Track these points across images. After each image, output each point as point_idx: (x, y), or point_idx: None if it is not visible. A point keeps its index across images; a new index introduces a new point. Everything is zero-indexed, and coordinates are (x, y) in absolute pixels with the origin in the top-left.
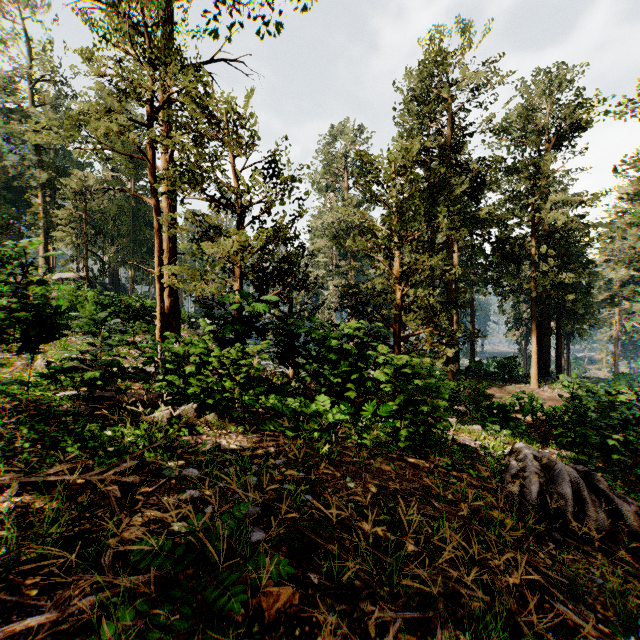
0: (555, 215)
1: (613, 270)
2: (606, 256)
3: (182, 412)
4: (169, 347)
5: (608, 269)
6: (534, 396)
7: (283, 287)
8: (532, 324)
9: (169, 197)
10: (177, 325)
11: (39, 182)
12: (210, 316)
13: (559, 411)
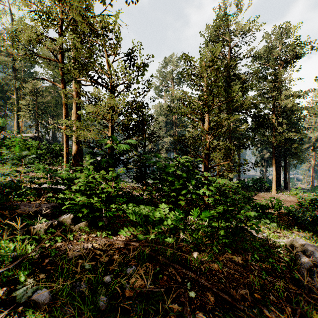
0: (286, 101)
1: (311, 132)
2: (307, 125)
3: (62, 221)
4: (57, 173)
5: (309, 132)
6: (280, 200)
7: (138, 136)
8: (273, 160)
9: (76, 89)
10: (81, 160)
11: (14, 87)
12: (91, 153)
13: (298, 209)
